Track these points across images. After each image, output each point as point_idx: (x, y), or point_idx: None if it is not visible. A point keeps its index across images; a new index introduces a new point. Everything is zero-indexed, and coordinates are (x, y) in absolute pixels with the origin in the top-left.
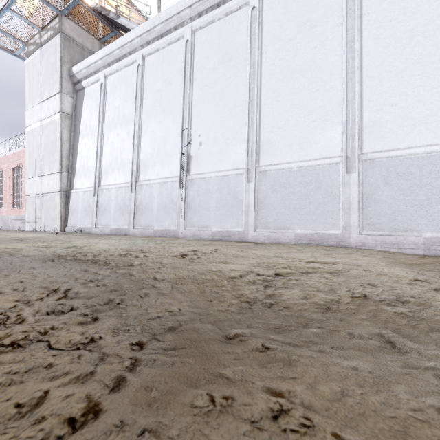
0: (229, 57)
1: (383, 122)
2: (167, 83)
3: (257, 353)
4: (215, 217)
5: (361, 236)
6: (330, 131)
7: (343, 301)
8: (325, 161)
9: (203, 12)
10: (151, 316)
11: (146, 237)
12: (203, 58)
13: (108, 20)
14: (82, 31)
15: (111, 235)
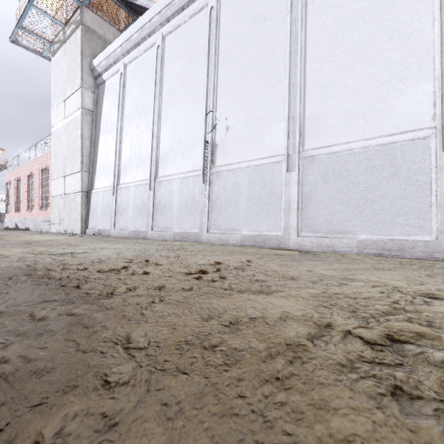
0: (263, 17)
1: None
2: (189, 62)
3: None
4: (245, 217)
5: None
6: (412, 93)
7: None
8: (405, 136)
9: None
10: None
11: (165, 241)
12: (230, 25)
13: (129, 8)
14: (104, 22)
15: (128, 238)
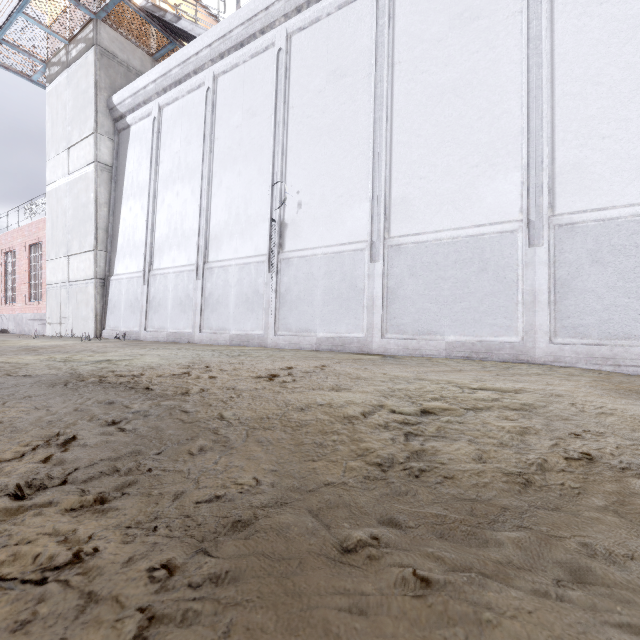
0: (343, 72)
1: (588, 165)
2: (250, 115)
3: (406, 598)
4: (322, 316)
5: (554, 345)
6: (502, 181)
7: (551, 467)
8: (494, 229)
9: (304, 5)
10: (204, 496)
11: (219, 346)
12: (303, 75)
13: (164, 26)
14: (127, 43)
15: (167, 343)
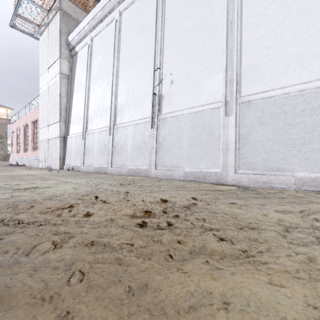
0: None
1: None
2: (140, 30)
3: None
4: (187, 156)
5: None
6: None
7: None
8: None
9: None
10: None
11: (120, 176)
12: None
13: None
14: (77, 8)
15: (92, 173)
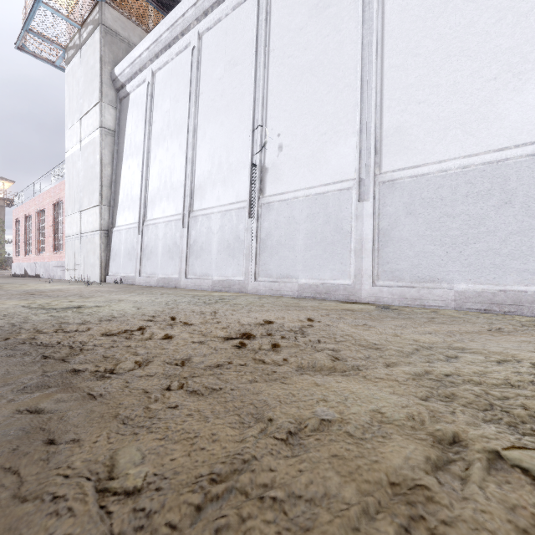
0: (326, 3)
1: None
2: (231, 65)
3: None
4: (304, 261)
5: None
6: (532, 92)
7: None
8: (522, 151)
9: None
10: None
11: (201, 291)
12: (284, 16)
13: (158, 3)
14: (128, 22)
15: (156, 287)
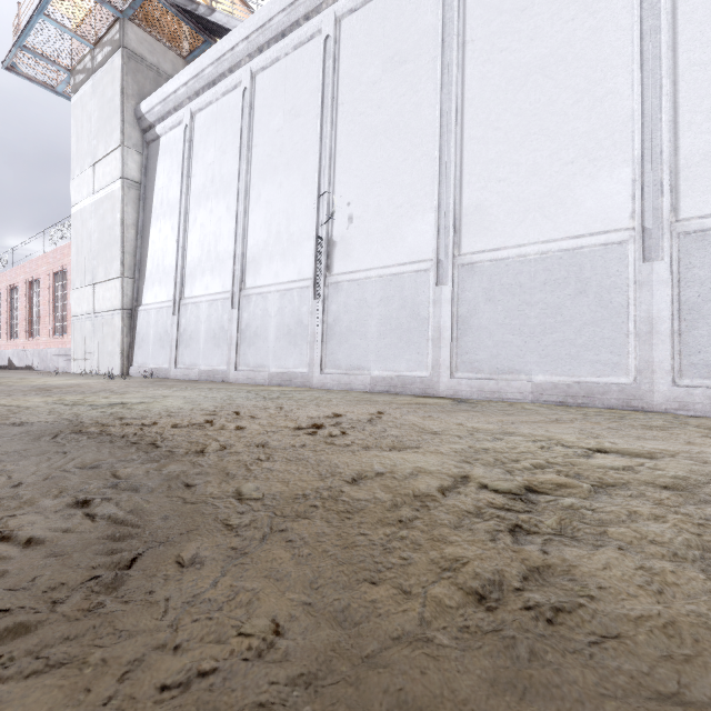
0: (402, 57)
1: None
2: (292, 116)
3: None
4: (377, 351)
5: (679, 388)
6: (606, 180)
7: None
8: (596, 240)
9: None
10: (178, 670)
11: (256, 386)
12: (355, 65)
13: (197, 23)
14: (157, 44)
15: (198, 382)
